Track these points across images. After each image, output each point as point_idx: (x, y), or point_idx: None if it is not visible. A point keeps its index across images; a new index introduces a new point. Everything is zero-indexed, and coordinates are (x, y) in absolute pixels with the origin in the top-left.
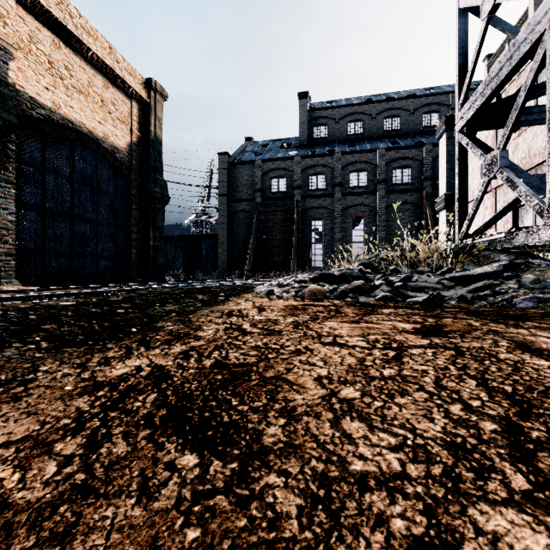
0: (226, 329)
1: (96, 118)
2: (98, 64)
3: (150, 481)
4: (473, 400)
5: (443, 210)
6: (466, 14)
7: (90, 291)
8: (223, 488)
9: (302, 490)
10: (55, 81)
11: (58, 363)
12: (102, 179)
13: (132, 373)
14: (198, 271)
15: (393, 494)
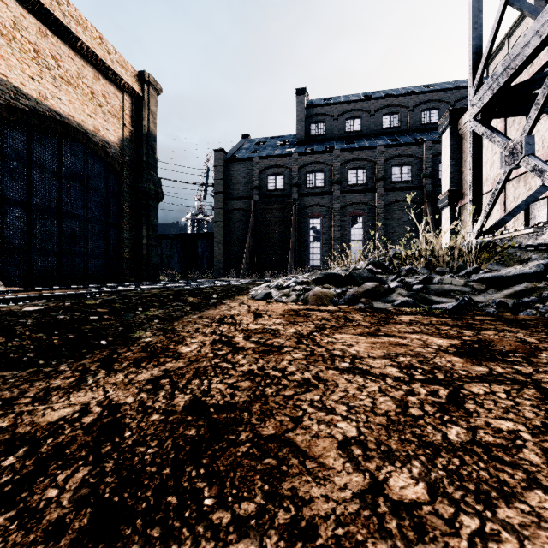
0: (214, 343)
1: (86, 111)
2: (88, 55)
3: None
4: None
5: (447, 208)
6: None
7: (67, 293)
8: None
9: None
10: (41, 70)
11: None
12: (92, 174)
13: (72, 418)
14: (194, 271)
15: None
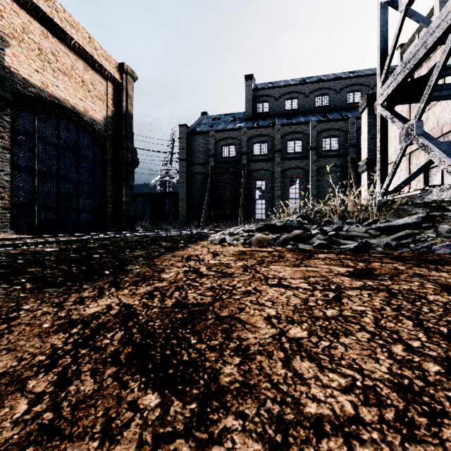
0: (185, 272)
1: (78, 95)
2: (79, 51)
3: (113, 422)
4: (413, 340)
5: (365, 172)
6: (386, 7)
7: (71, 239)
8: (182, 431)
9: (259, 434)
10: (44, 64)
11: (39, 302)
12: (83, 146)
13: (103, 311)
14: (163, 223)
15: (349, 441)
